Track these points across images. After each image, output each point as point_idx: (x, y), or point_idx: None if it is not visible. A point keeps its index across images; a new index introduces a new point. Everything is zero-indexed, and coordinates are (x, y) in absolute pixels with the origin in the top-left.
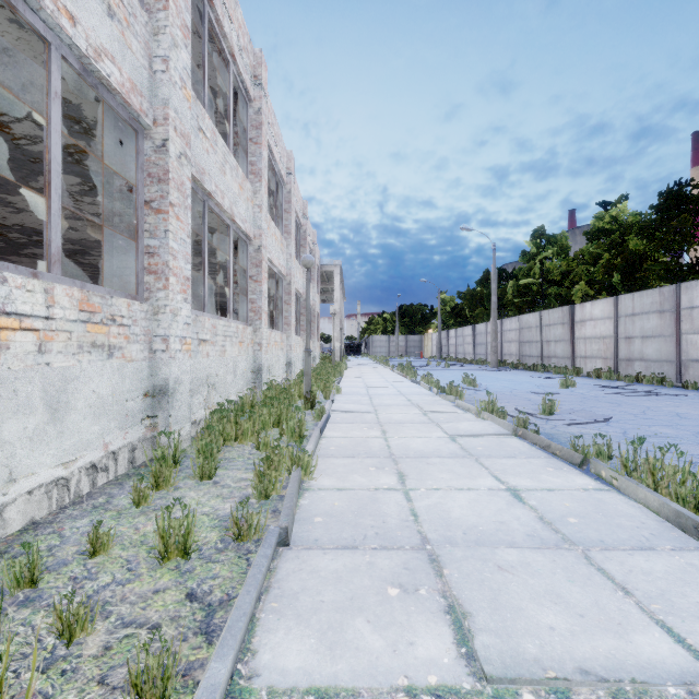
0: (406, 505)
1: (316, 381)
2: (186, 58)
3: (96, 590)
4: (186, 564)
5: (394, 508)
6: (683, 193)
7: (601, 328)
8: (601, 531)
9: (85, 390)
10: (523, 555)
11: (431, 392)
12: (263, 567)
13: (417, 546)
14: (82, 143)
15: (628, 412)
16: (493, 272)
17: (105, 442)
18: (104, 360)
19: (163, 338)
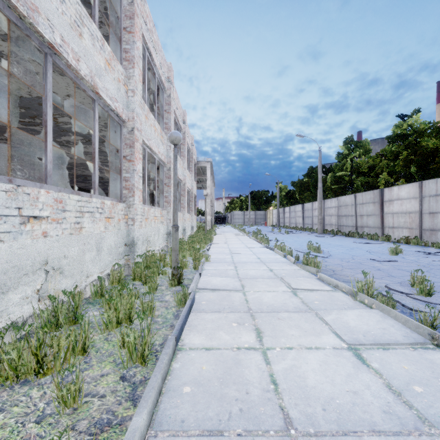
0: None
1: (190, 248)
2: None
3: None
4: None
5: None
6: None
7: (407, 205)
8: None
9: None
10: None
11: (287, 259)
12: None
13: None
14: None
15: None
16: (319, 166)
17: None
18: None
19: None
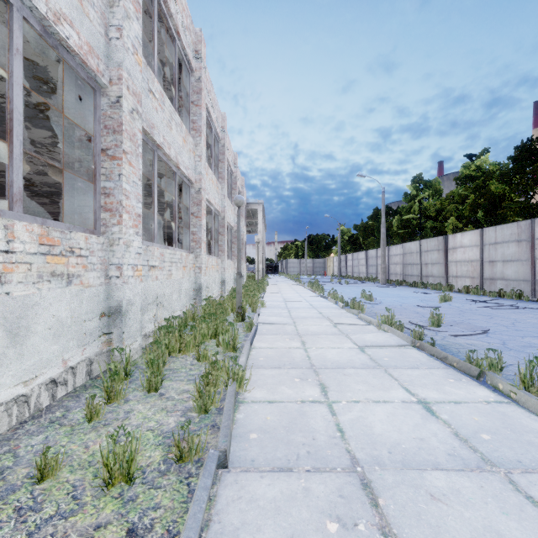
0: (332, 419)
1: (244, 296)
2: (137, 29)
3: (38, 525)
4: (129, 490)
5: (321, 423)
6: (534, 147)
7: (469, 253)
8: (515, 449)
9: (45, 315)
10: (451, 479)
11: (337, 306)
12: (204, 503)
13: (348, 468)
14: (50, 101)
15: (500, 324)
16: (382, 209)
17: (64, 359)
18: (63, 287)
19: (117, 266)
